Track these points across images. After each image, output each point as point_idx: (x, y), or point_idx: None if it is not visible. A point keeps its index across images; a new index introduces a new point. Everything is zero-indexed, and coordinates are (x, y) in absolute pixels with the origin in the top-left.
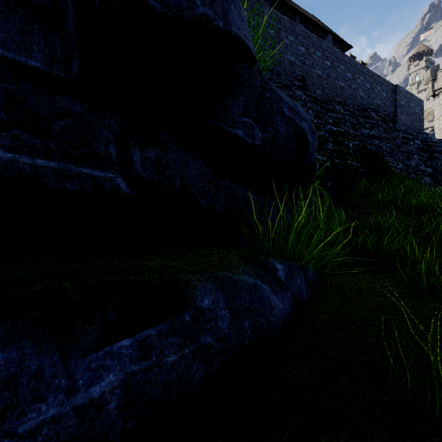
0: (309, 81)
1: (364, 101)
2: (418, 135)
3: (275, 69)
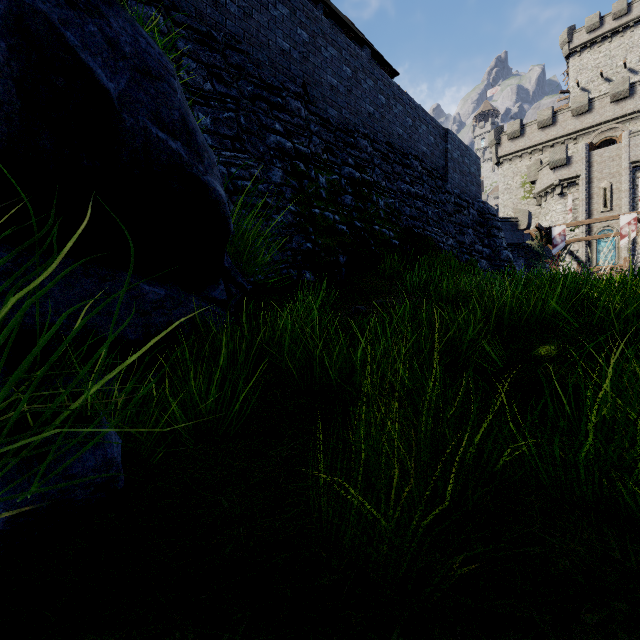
0: (315, 91)
1: (403, 143)
2: (474, 203)
3: (253, 53)
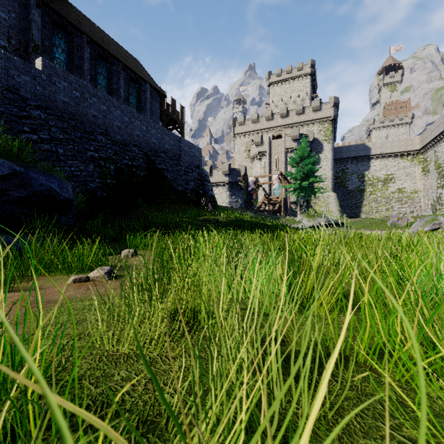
0: (110, 129)
1: (156, 146)
2: (196, 170)
3: (80, 119)
